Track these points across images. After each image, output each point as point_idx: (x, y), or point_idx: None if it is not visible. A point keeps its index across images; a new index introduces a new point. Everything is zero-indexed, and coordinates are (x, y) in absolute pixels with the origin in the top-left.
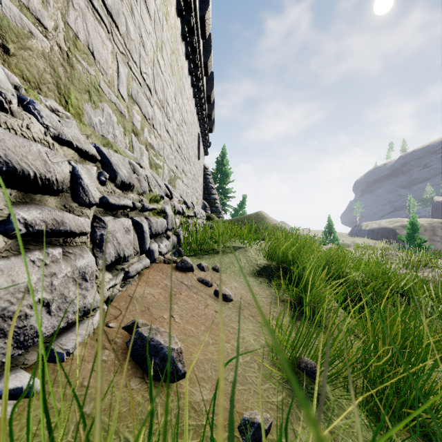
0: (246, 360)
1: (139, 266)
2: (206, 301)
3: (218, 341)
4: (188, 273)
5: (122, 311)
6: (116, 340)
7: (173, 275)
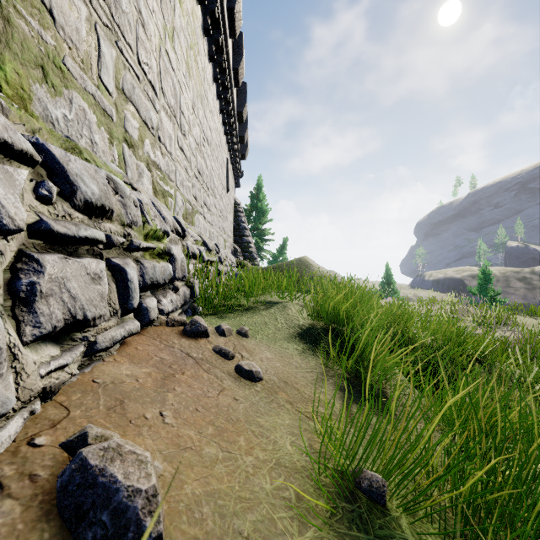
0: (276, 486)
1: (119, 333)
2: (221, 383)
3: (233, 453)
4: (200, 340)
5: (71, 411)
6: (38, 474)
7: (176, 344)
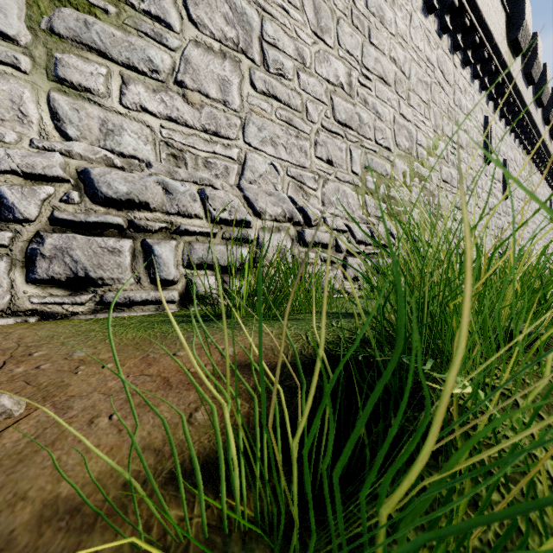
0: None
1: None
2: None
3: None
4: None
5: None
6: None
7: None
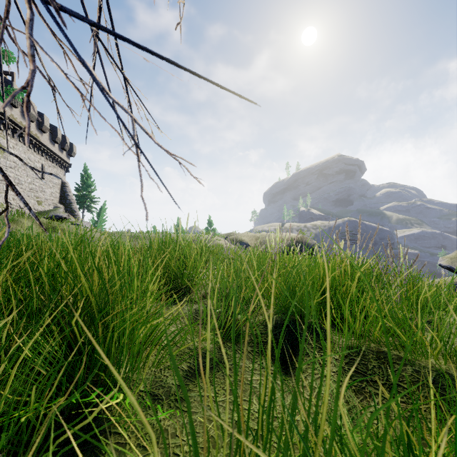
0: None
1: None
2: None
3: None
4: None
5: None
6: None
7: None
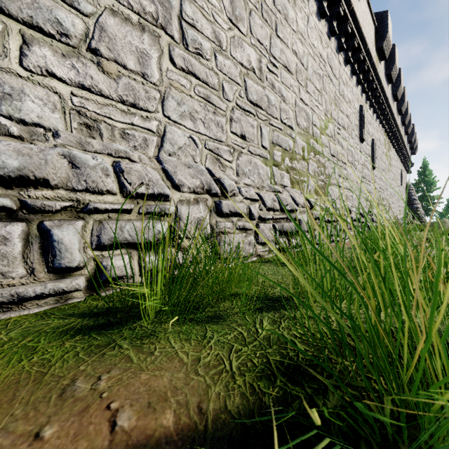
0: None
1: None
2: None
3: None
4: None
5: None
6: None
7: None
